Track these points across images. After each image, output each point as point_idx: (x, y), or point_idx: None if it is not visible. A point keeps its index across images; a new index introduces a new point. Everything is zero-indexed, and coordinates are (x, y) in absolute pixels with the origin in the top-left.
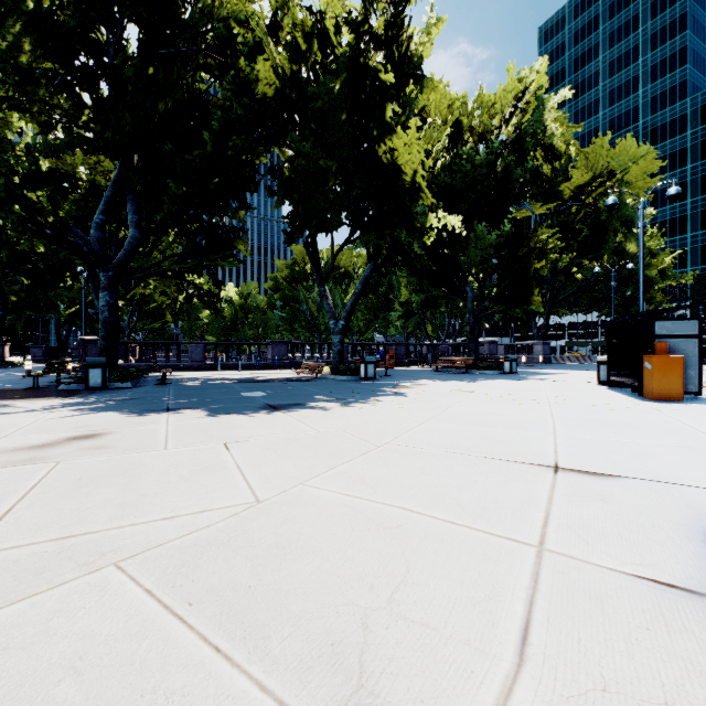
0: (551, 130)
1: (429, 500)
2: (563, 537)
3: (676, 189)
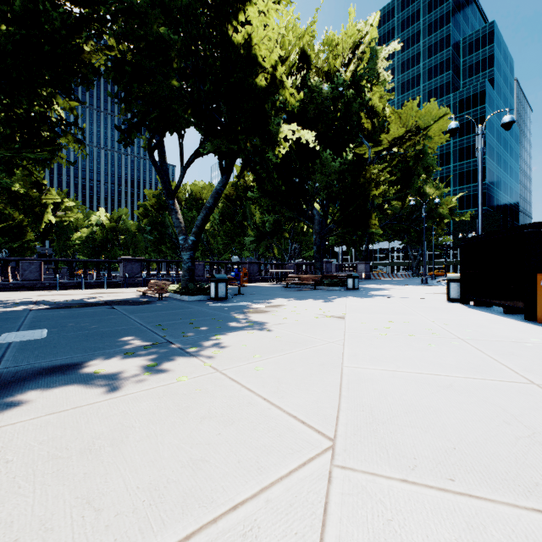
0: (383, 77)
1: None
2: None
3: (511, 116)
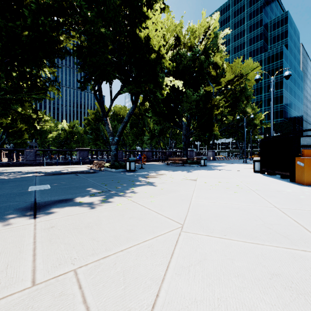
0: (221, 48)
1: None
2: None
3: (289, 72)
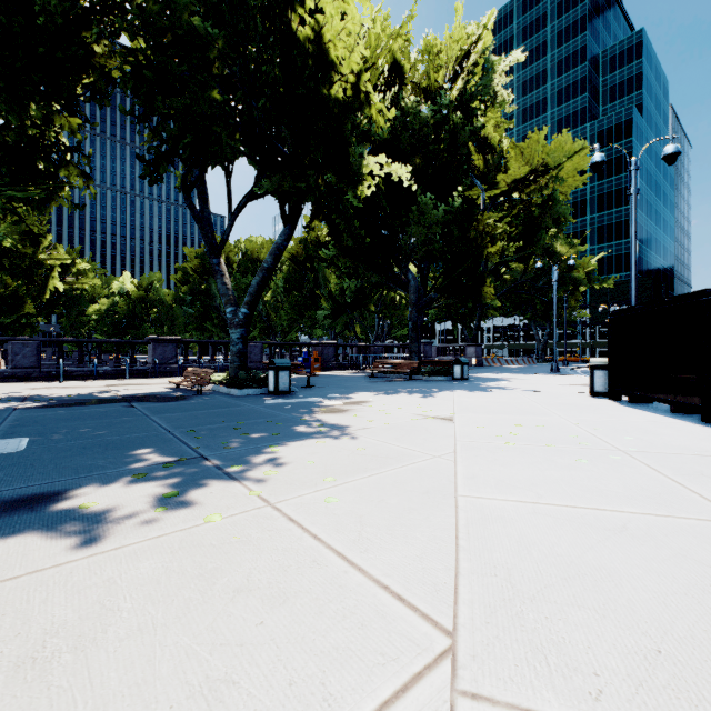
0: (501, 96)
1: None
2: None
3: (676, 146)
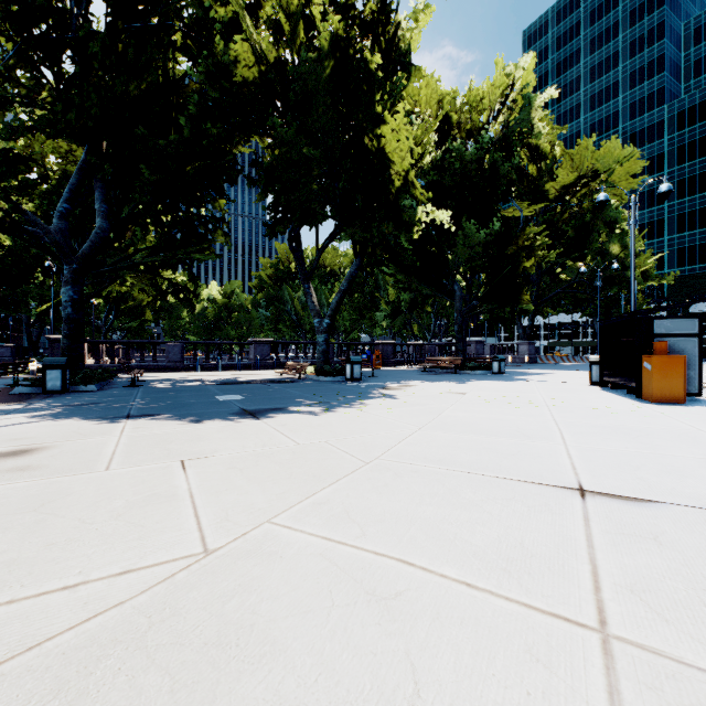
0: (538, 128)
1: (435, 545)
2: (629, 611)
3: (668, 185)
